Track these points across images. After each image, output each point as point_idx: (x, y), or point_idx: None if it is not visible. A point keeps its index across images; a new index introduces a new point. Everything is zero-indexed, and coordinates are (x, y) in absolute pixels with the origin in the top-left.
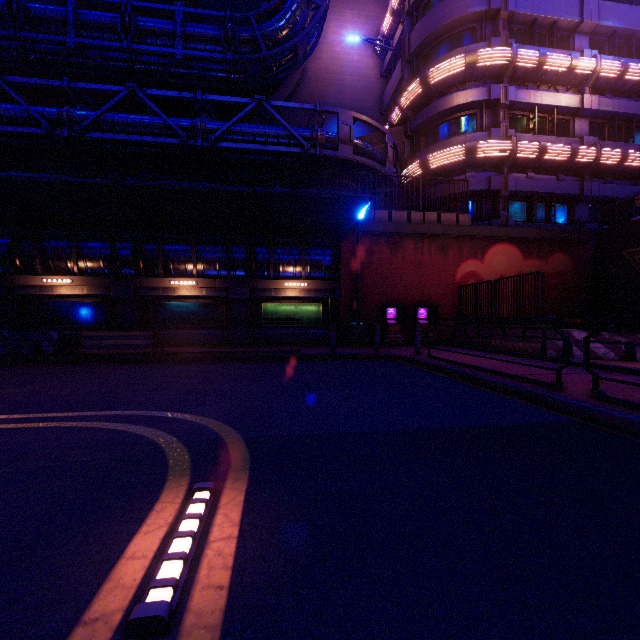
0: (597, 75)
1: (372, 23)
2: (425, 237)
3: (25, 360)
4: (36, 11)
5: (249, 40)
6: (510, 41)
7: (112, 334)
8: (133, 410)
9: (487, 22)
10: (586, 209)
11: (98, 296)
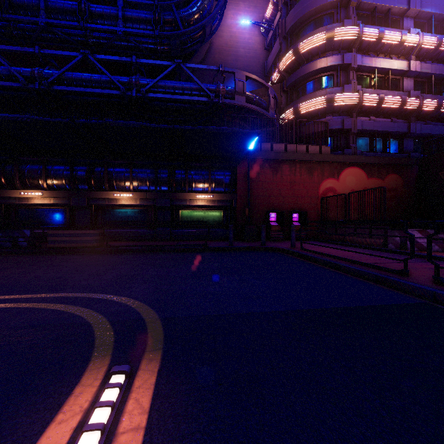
0: (420, 47)
1: (258, 11)
2: (297, 162)
3: (5, 251)
4: None
5: (171, 21)
6: (358, 22)
7: (69, 232)
8: (76, 292)
9: (341, 9)
10: (412, 143)
11: (61, 205)
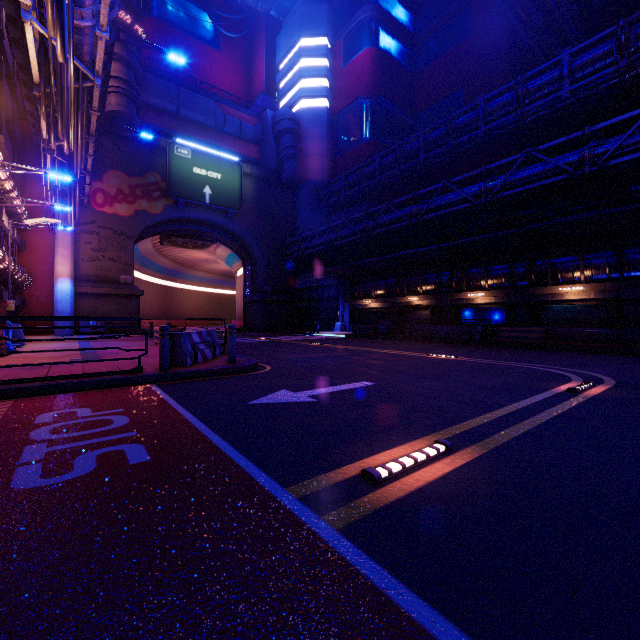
0: None
1: None
2: None
3: (466, 342)
4: (460, 123)
5: None
6: None
7: (516, 329)
8: (545, 365)
9: None
10: None
11: (500, 303)
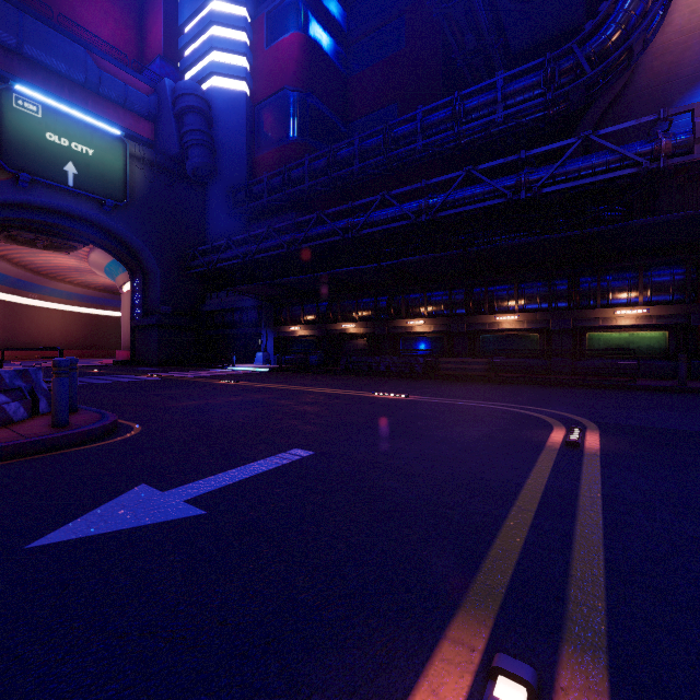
0: None
1: None
2: None
3: (408, 376)
4: (398, 134)
5: (570, 69)
6: None
7: (459, 360)
8: (507, 404)
9: None
10: None
11: (440, 332)
